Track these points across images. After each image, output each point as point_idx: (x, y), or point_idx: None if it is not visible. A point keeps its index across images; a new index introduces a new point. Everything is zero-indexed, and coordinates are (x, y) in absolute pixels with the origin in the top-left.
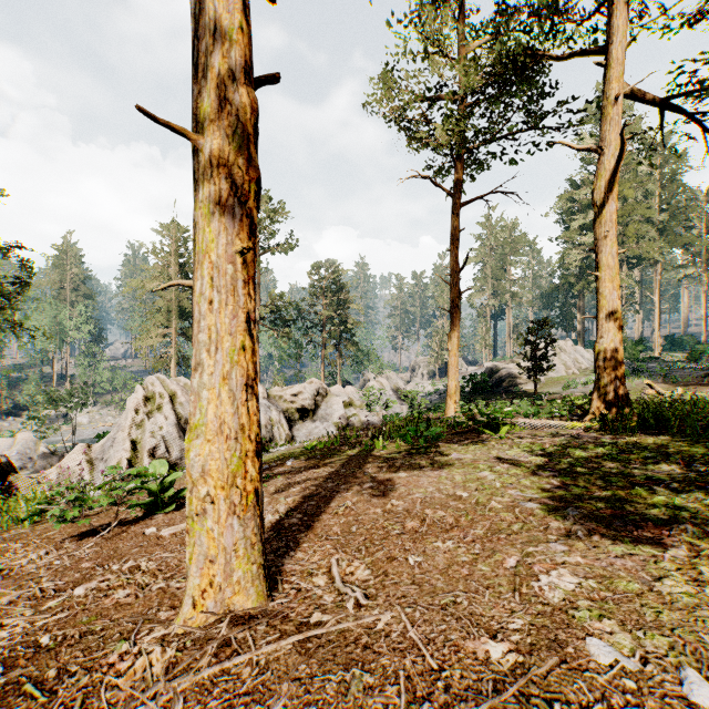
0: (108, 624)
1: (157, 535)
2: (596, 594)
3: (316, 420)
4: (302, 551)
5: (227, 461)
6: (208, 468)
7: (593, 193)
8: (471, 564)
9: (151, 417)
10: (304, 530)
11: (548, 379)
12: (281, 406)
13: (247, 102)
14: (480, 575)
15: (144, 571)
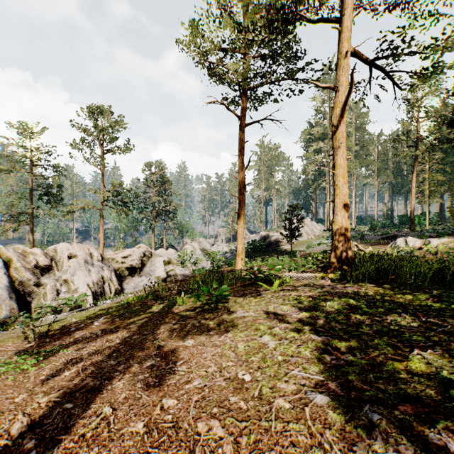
0: None
1: None
2: None
3: (142, 275)
4: None
5: None
6: None
7: (331, 117)
8: None
9: None
10: None
11: (298, 242)
12: (114, 266)
13: None
14: None
15: None
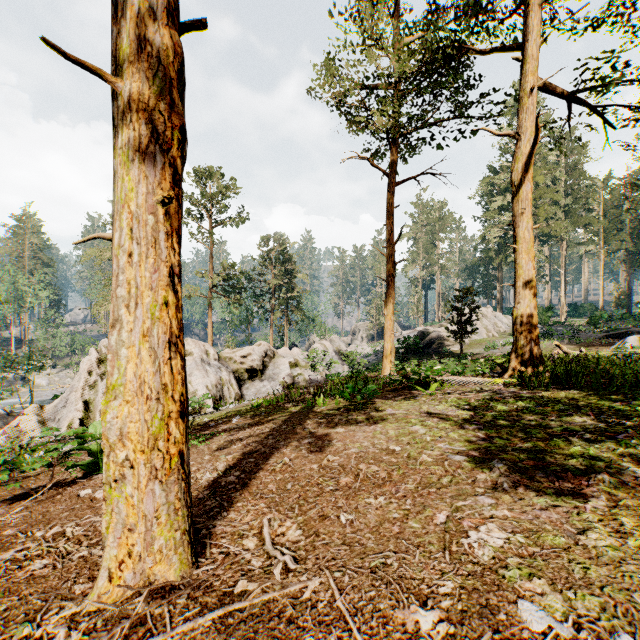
0: (11, 603)
1: (91, 497)
2: (524, 550)
3: (264, 379)
4: (236, 510)
5: (147, 423)
6: (127, 430)
7: (511, 174)
8: (402, 521)
9: (104, 378)
10: (240, 488)
11: (472, 341)
12: (232, 366)
13: (169, 44)
14: (410, 533)
15: (68, 537)
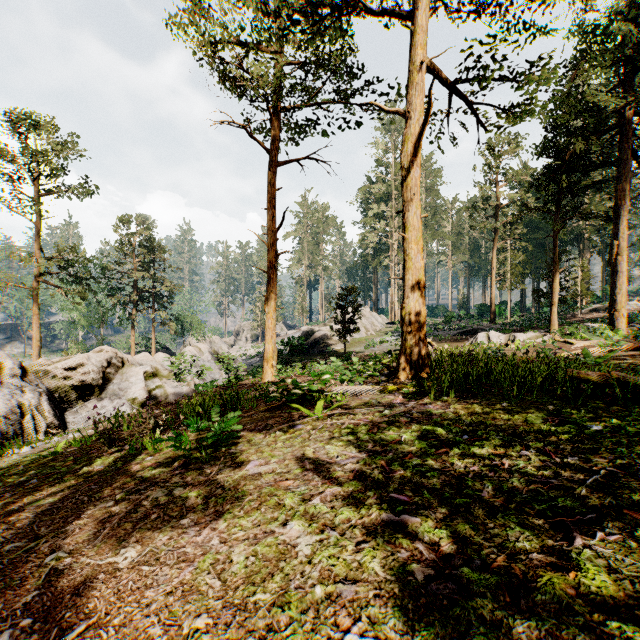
0: None
1: None
2: None
3: (104, 398)
4: None
5: None
6: None
7: (401, 155)
8: None
9: None
10: None
11: (353, 340)
12: (48, 384)
13: None
14: None
15: None
